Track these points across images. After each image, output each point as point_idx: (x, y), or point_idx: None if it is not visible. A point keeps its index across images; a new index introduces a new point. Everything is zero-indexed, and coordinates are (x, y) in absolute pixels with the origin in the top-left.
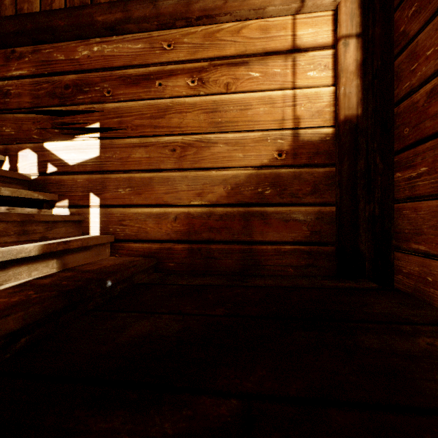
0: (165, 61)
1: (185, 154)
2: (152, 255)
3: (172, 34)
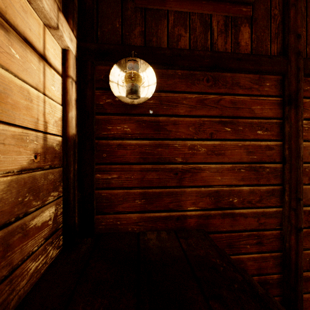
0: None
1: None
2: None
3: None
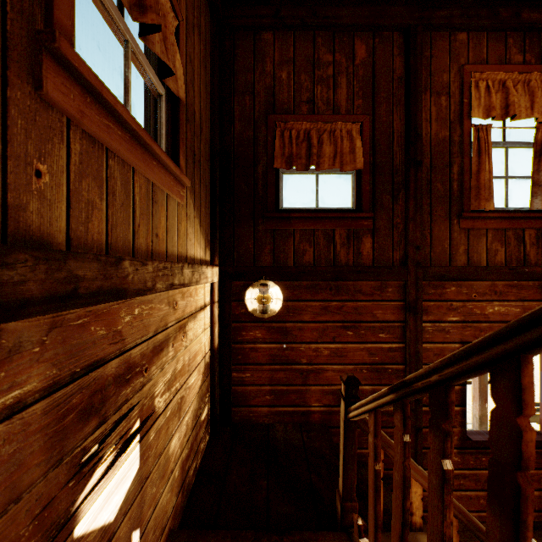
0: (175, 320)
1: (182, 405)
2: (170, 531)
3: (177, 293)
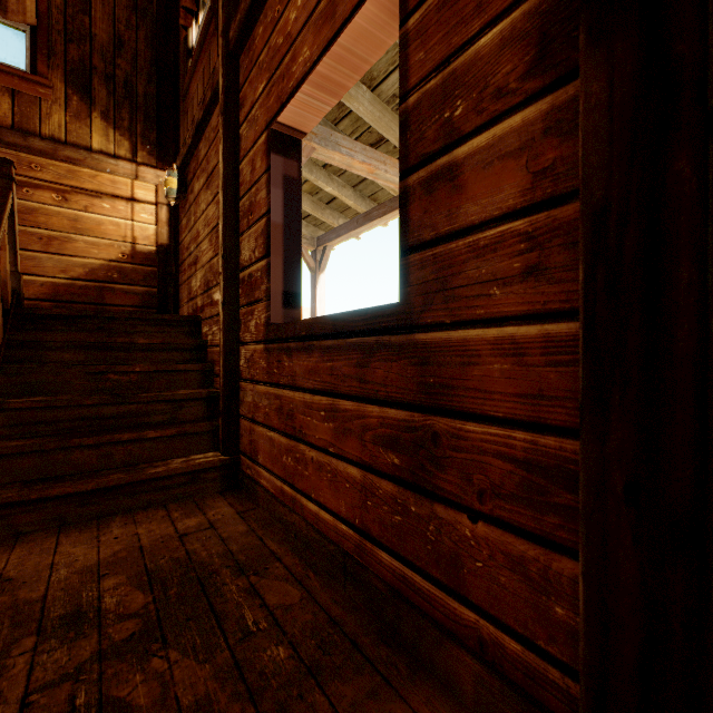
0: (34, 177)
1: (52, 243)
2: None
3: (40, 160)
